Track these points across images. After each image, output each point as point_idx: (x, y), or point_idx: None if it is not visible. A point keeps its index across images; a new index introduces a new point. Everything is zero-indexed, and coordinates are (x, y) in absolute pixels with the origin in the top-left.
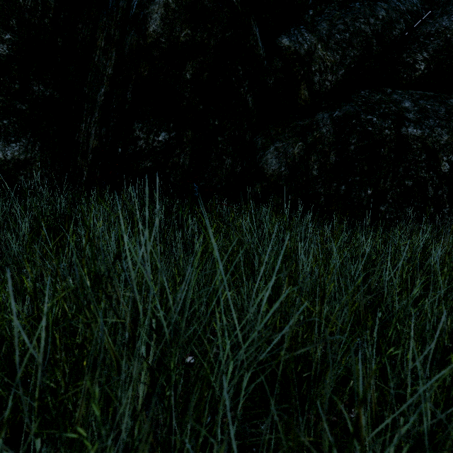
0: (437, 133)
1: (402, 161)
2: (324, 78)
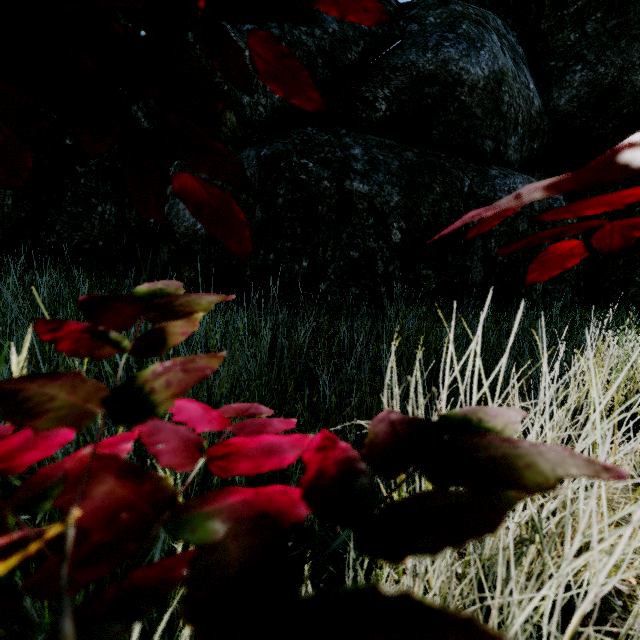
0: (387, 192)
1: (346, 225)
2: (256, 101)
